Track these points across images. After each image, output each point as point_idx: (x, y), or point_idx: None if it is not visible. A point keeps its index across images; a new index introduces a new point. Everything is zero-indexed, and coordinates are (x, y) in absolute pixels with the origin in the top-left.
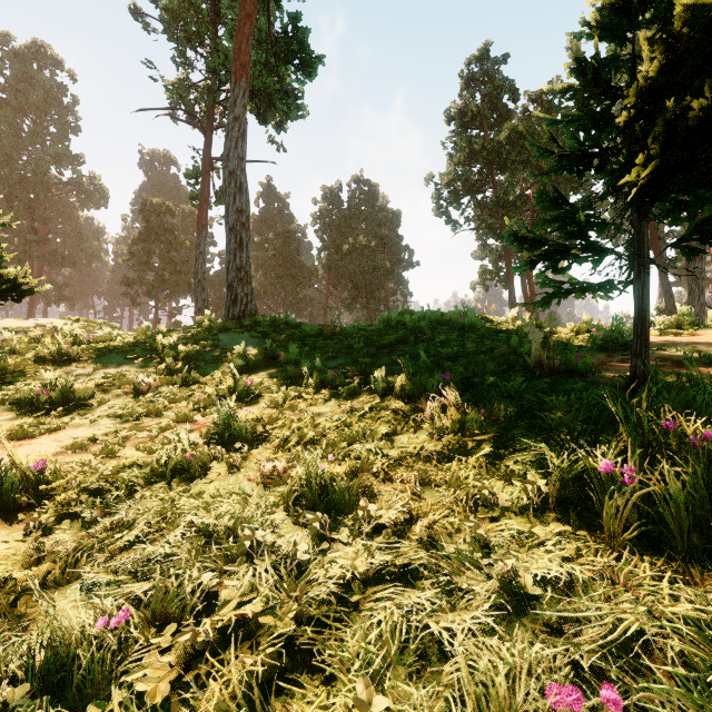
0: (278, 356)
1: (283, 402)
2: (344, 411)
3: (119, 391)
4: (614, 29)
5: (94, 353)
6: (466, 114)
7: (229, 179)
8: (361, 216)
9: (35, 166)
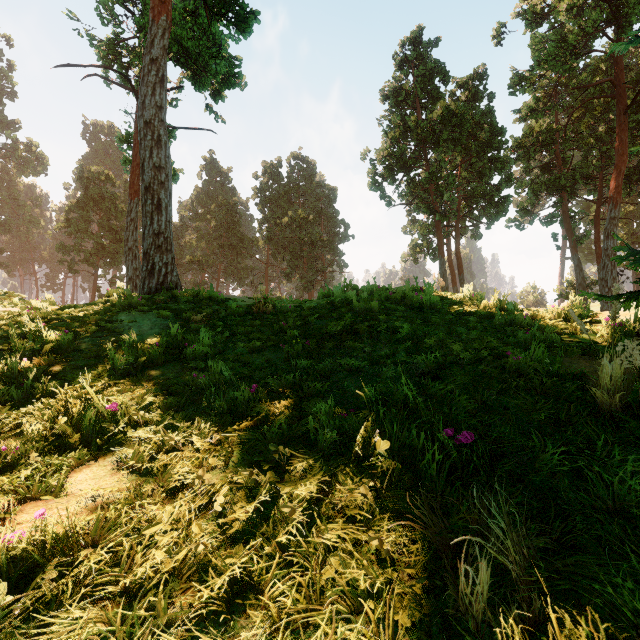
0: (185, 348)
1: (156, 452)
2: (254, 506)
3: None
4: None
5: None
6: (400, 93)
7: (145, 130)
8: (299, 191)
9: None
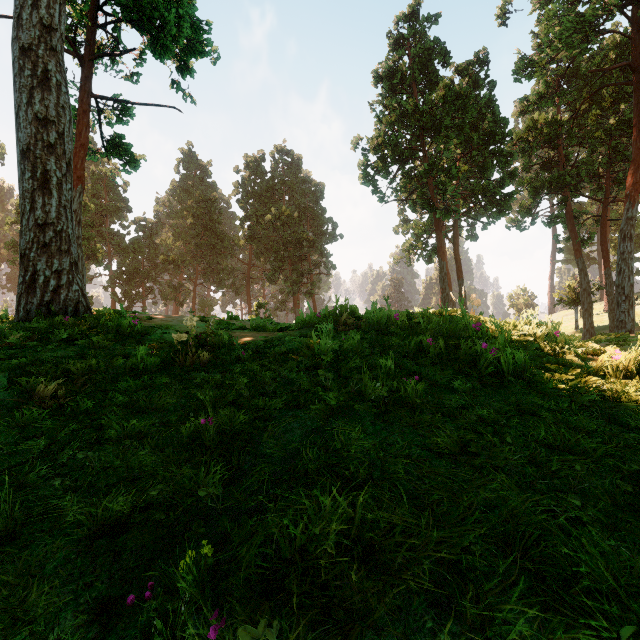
0: None
1: None
2: None
3: None
4: None
5: None
6: (396, 74)
7: (21, 61)
8: (284, 187)
9: None
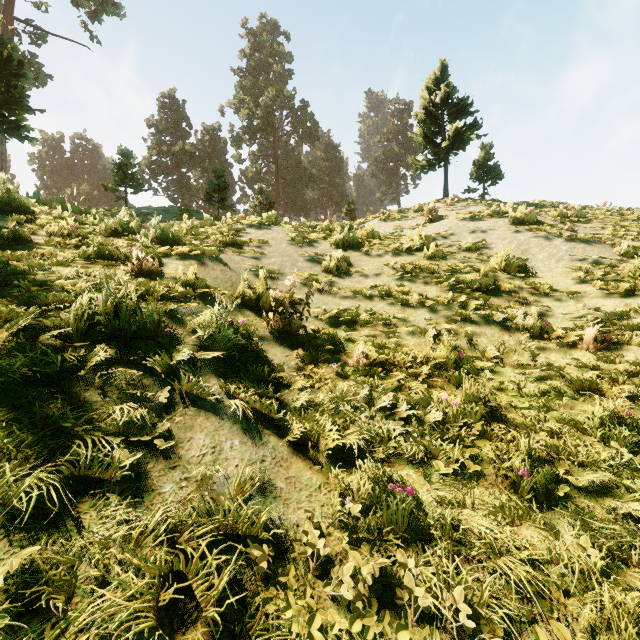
0: None
1: None
2: None
3: None
4: (122, 156)
5: None
6: (160, 126)
7: None
8: (84, 168)
9: None
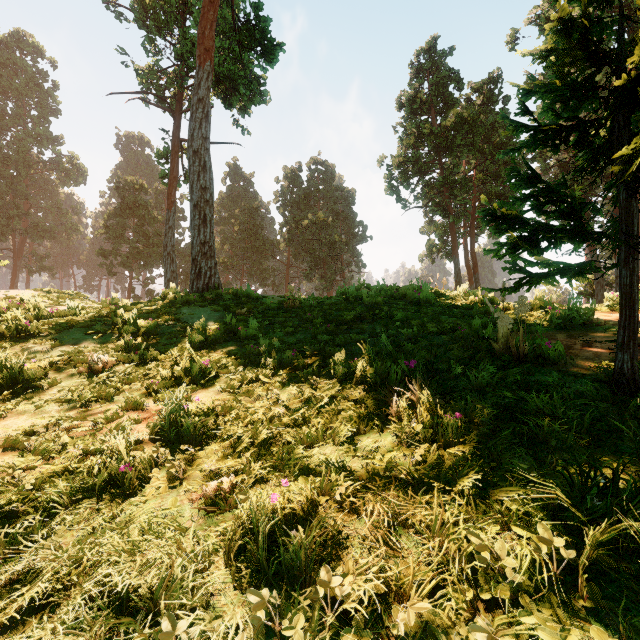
0: (238, 331)
1: (239, 385)
2: (302, 399)
3: (73, 370)
4: None
5: (54, 328)
6: (415, 101)
7: (193, 158)
8: (319, 194)
9: (17, 146)
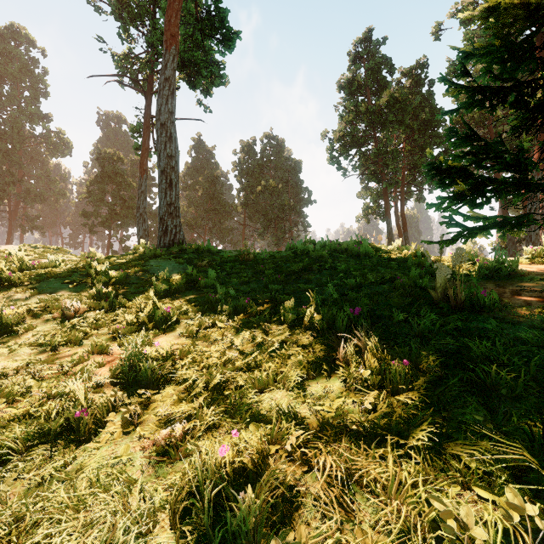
0: (198, 281)
1: (197, 330)
2: (254, 344)
3: (48, 316)
4: None
5: (34, 278)
6: (353, 83)
7: (161, 130)
8: (270, 164)
9: (12, 122)
